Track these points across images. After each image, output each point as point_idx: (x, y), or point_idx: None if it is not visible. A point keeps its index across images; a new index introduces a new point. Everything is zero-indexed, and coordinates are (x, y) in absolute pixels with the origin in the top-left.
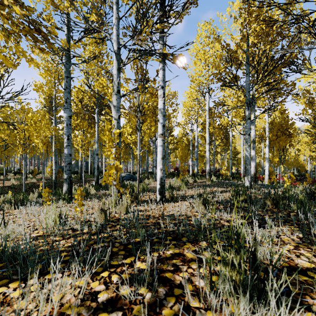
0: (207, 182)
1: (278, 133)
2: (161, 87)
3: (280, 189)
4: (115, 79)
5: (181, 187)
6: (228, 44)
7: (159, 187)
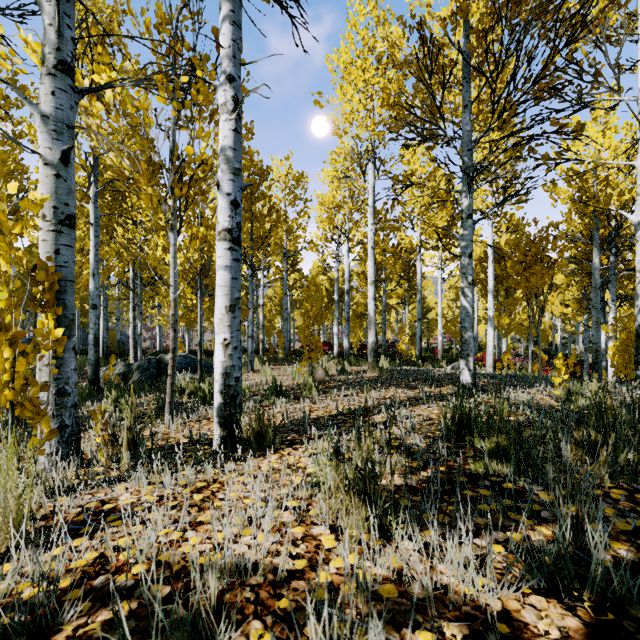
0: (369, 372)
1: (527, 258)
2: (226, 77)
3: (540, 389)
4: (50, 20)
5: (306, 391)
6: (422, 23)
7: (220, 402)
